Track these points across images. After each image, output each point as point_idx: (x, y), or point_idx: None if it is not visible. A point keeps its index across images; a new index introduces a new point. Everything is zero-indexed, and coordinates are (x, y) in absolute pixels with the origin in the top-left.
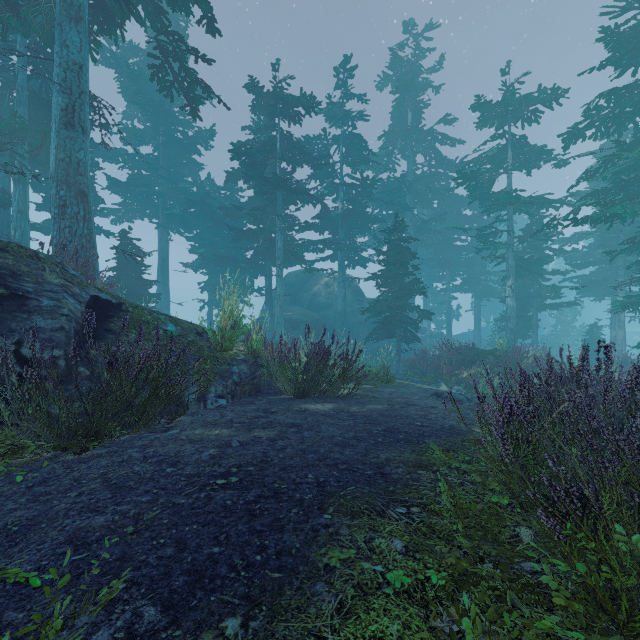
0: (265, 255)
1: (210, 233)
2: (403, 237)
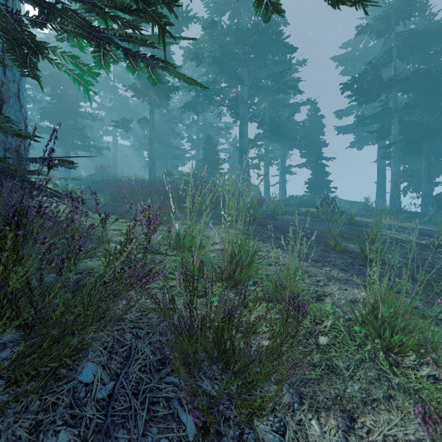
0: None
1: None
2: None
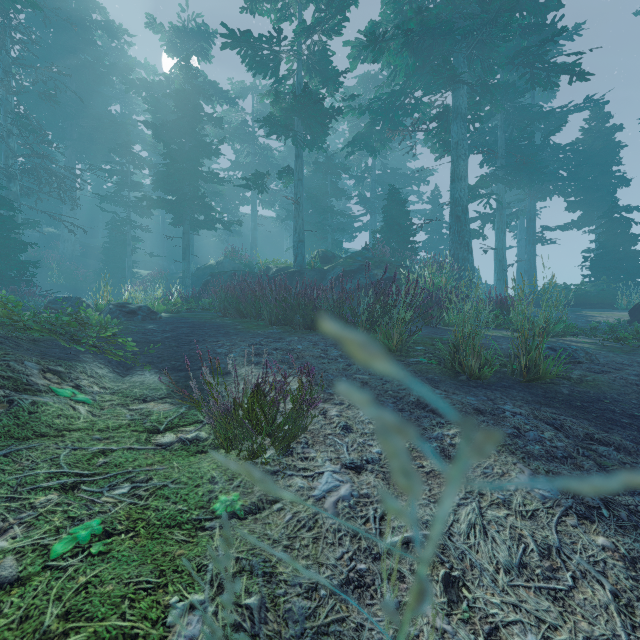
0: None
1: None
2: None
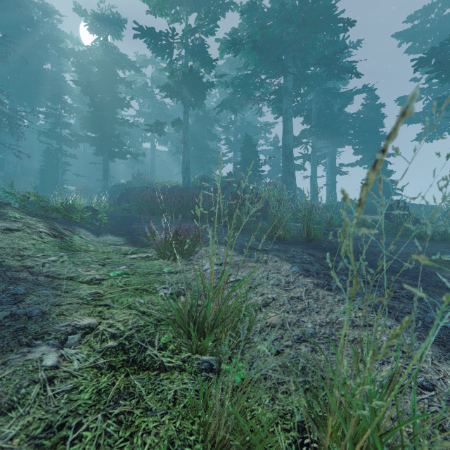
0: None
1: None
2: None
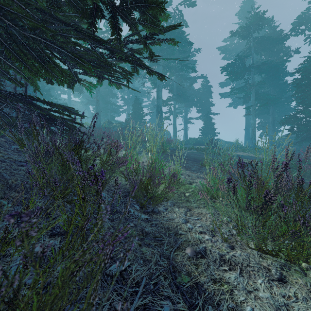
0: None
1: None
2: None
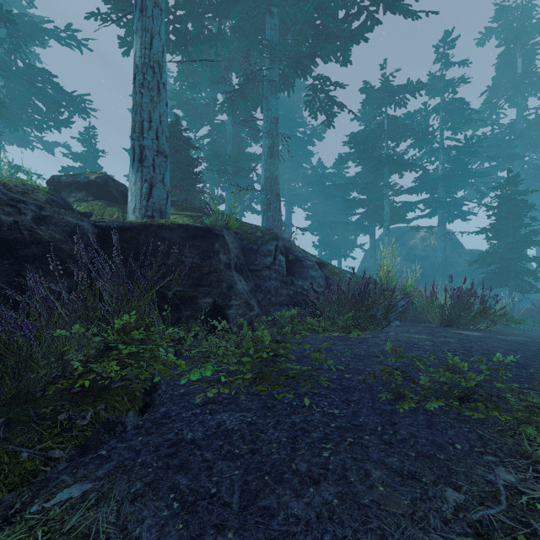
0: (370, 218)
1: (320, 204)
2: (518, 191)
